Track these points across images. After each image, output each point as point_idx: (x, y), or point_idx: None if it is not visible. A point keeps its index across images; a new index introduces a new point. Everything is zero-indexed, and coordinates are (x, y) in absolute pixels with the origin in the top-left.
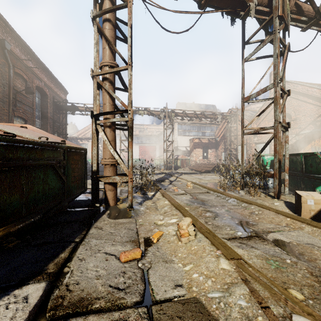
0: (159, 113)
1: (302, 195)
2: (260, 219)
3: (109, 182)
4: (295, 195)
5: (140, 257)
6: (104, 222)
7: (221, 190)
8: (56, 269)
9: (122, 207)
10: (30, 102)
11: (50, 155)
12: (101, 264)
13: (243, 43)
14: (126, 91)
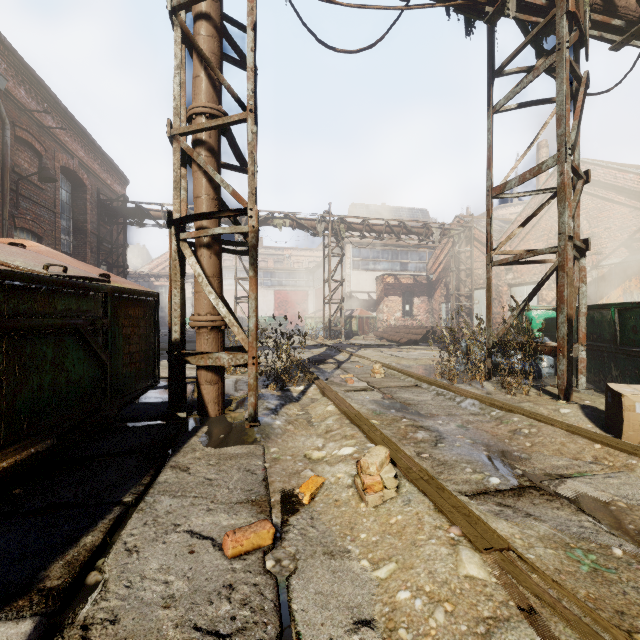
0: (315, 224)
1: (624, 394)
2: (535, 447)
3: (207, 365)
4: (607, 392)
5: (271, 543)
6: (193, 455)
7: (444, 382)
8: (68, 579)
9: (234, 419)
10: (50, 200)
11: (71, 306)
12: (176, 563)
13: (489, 74)
14: (244, 172)
